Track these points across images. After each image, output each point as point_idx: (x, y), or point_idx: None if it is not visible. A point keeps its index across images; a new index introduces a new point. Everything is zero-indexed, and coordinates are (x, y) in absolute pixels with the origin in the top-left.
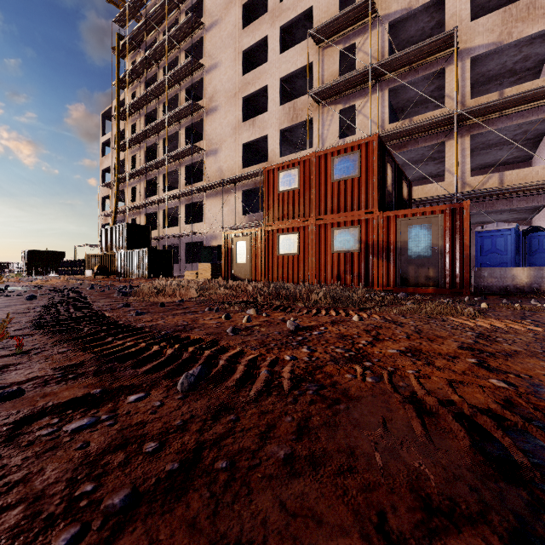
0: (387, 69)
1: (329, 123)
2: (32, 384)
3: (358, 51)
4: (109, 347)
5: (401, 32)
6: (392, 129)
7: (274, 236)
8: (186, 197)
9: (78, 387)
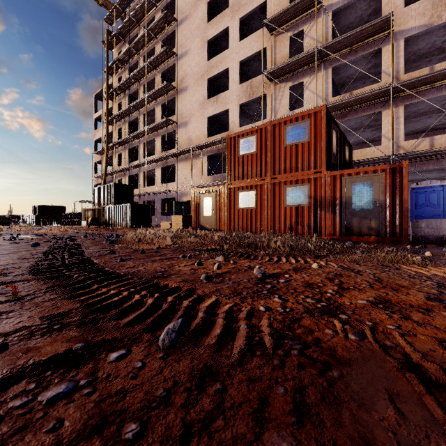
0: (331, 51)
1: (281, 97)
2: (18, 336)
3: (306, 36)
4: (94, 295)
5: (342, 19)
6: (335, 102)
7: (235, 193)
8: (161, 161)
9: (61, 341)
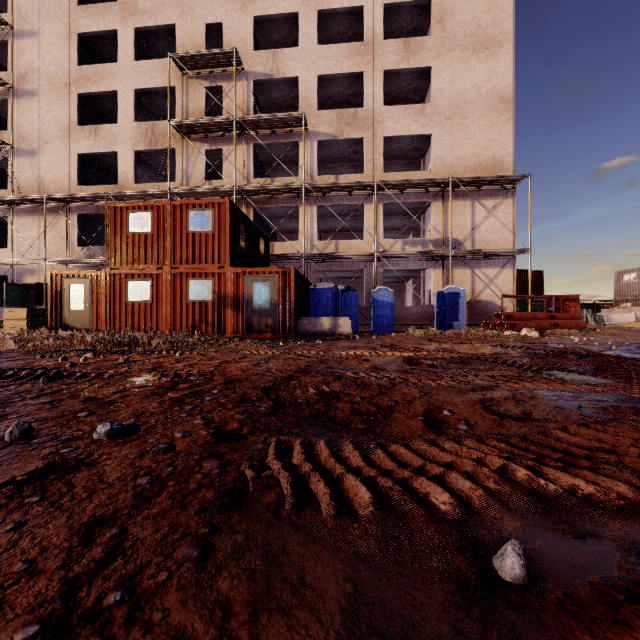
0: (252, 126)
1: (195, 160)
2: None
3: (226, 96)
4: None
5: (267, 92)
6: (254, 186)
7: (123, 281)
8: None
9: None
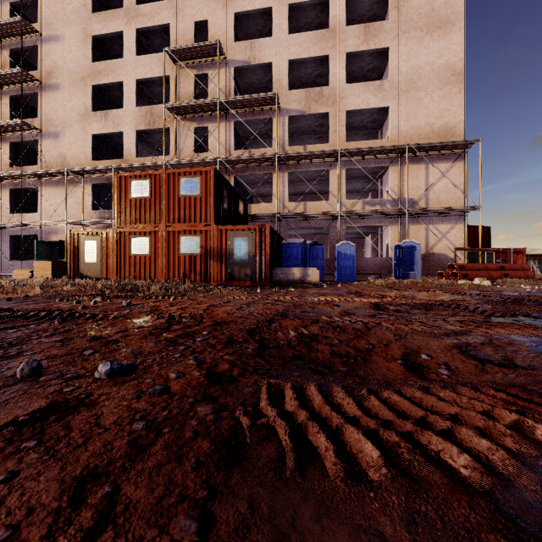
0: (232, 106)
1: (186, 136)
2: None
3: (210, 81)
4: None
5: (245, 77)
6: (234, 156)
7: (127, 238)
8: (11, 180)
9: None
